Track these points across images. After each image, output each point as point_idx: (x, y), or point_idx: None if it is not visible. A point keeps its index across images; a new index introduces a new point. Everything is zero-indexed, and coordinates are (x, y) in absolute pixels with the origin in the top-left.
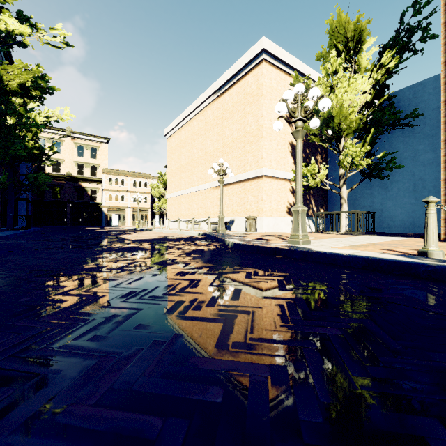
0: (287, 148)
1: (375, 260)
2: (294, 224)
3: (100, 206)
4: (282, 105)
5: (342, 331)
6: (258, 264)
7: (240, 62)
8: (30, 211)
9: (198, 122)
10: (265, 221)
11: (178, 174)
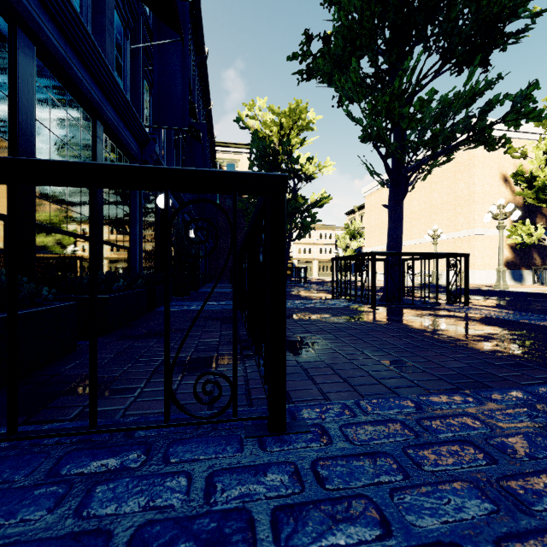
0: None
1: (531, 293)
2: (497, 277)
3: (291, 259)
4: (488, 216)
5: (496, 299)
6: (474, 294)
7: None
8: None
9: None
10: (476, 274)
11: (379, 230)
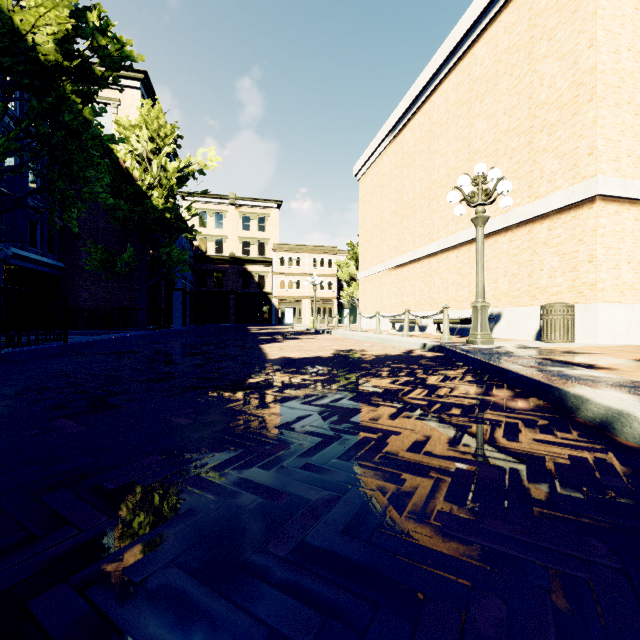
0: None
1: None
2: None
3: (270, 297)
4: None
5: None
6: None
7: None
8: (188, 305)
9: (415, 131)
10: (602, 315)
11: (377, 235)
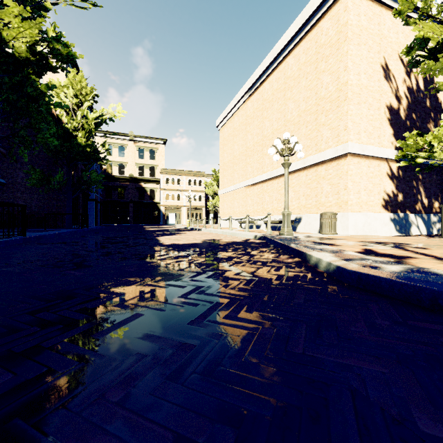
0: (383, 113)
1: None
2: None
3: (158, 205)
4: None
5: None
6: None
7: (310, 6)
8: (99, 211)
9: (254, 103)
10: (350, 219)
11: (231, 167)
